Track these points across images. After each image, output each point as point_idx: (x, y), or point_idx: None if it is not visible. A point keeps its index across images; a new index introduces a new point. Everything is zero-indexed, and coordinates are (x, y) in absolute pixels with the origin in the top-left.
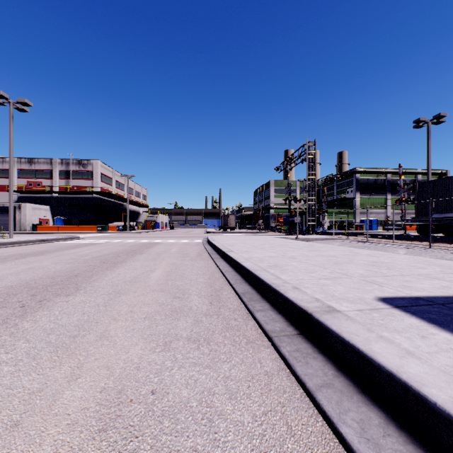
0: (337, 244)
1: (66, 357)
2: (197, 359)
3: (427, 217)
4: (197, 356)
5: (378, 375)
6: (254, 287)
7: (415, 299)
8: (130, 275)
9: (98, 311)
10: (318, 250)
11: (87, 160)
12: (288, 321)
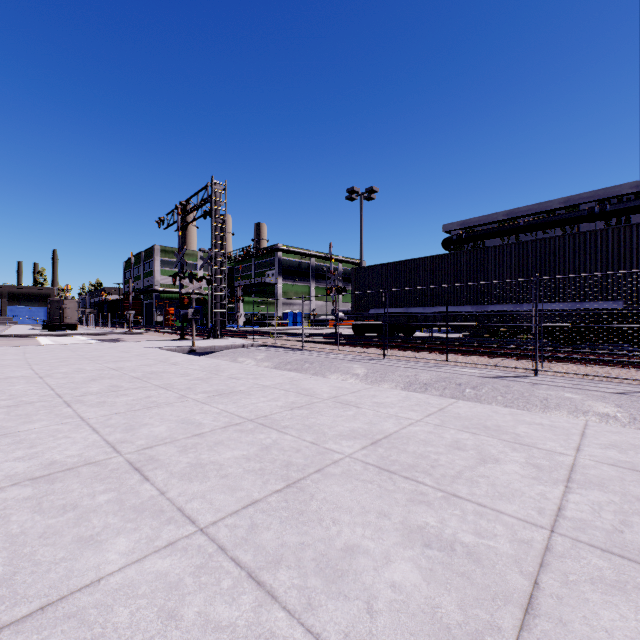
0: (263, 357)
1: None
2: None
3: (364, 313)
4: None
5: None
6: None
7: None
8: None
9: None
10: (231, 394)
11: None
12: None
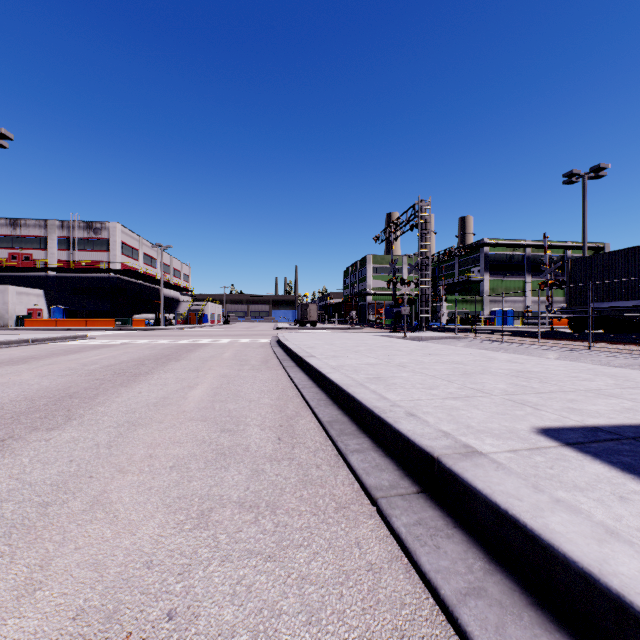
0: (462, 345)
1: (25, 545)
2: (253, 544)
3: (582, 307)
4: (254, 537)
5: (563, 575)
6: (346, 412)
7: (592, 429)
8: (157, 395)
9: (95, 457)
10: (437, 354)
11: (101, 222)
12: (401, 469)
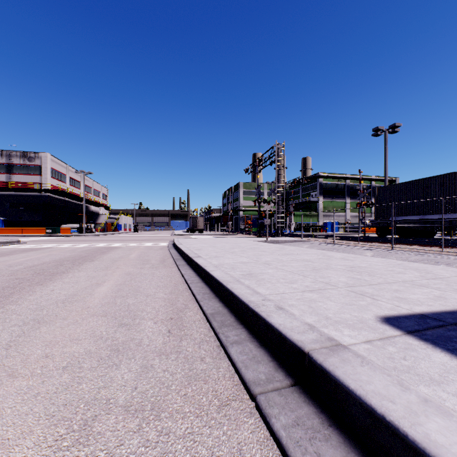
0: (307, 246)
1: None
2: None
3: (385, 220)
4: (135, 451)
5: None
6: (226, 304)
7: (421, 317)
8: (67, 292)
9: None
10: (292, 254)
11: (34, 153)
12: (275, 360)
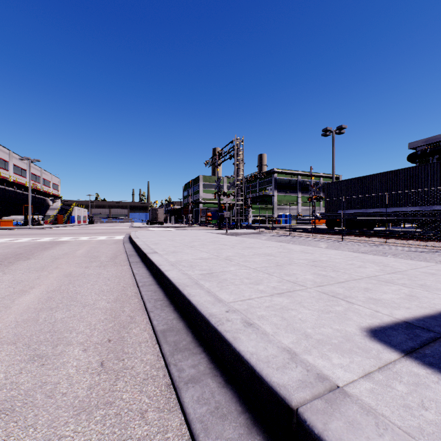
0: (265, 238)
1: None
2: None
3: (334, 213)
4: None
5: None
6: (182, 315)
7: (408, 326)
8: None
9: None
10: (253, 248)
11: None
12: (246, 411)
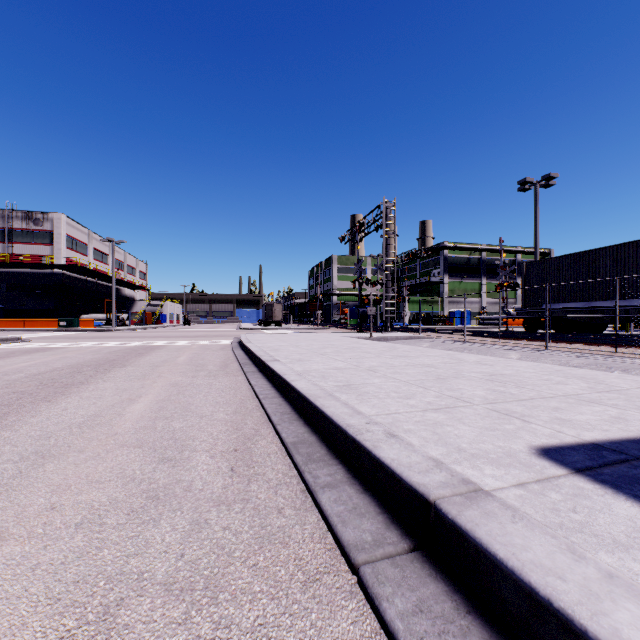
0: (427, 345)
1: None
2: None
3: (536, 308)
4: None
5: None
6: (314, 429)
7: (594, 447)
8: (86, 411)
9: None
10: (407, 356)
11: (42, 213)
12: (385, 513)
